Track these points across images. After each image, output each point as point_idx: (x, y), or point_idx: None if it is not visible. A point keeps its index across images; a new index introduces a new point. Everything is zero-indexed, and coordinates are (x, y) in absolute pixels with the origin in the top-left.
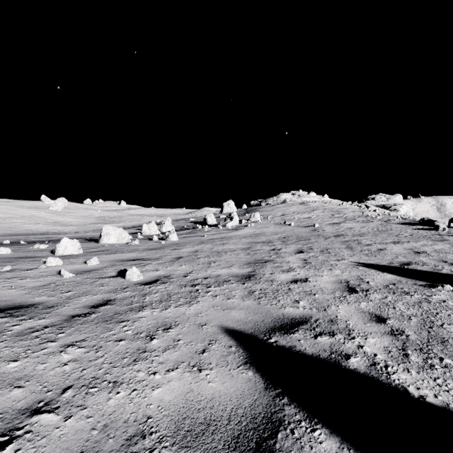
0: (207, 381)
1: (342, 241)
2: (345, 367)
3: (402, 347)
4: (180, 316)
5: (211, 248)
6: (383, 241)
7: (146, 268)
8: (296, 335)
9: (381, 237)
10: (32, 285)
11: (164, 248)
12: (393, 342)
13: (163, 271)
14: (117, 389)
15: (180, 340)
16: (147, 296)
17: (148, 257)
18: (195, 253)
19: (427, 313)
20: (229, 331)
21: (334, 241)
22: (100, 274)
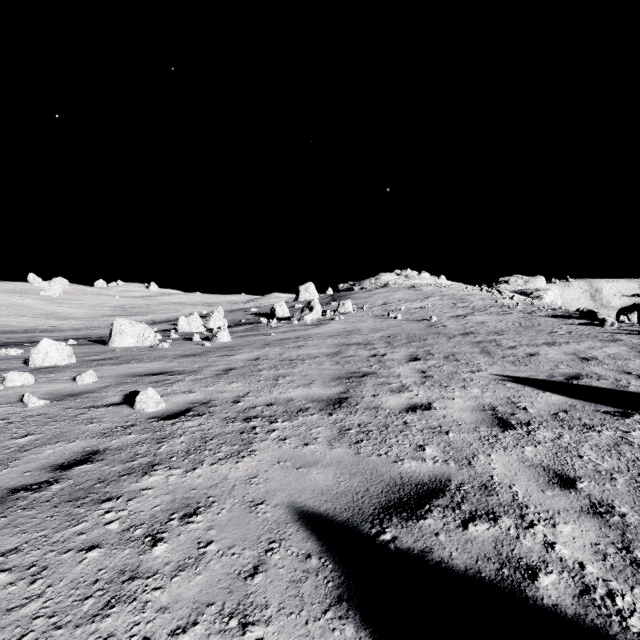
0: None
1: (473, 342)
2: (534, 600)
3: (623, 544)
4: (217, 485)
5: (280, 353)
6: (532, 342)
7: (172, 388)
8: (429, 521)
9: (527, 336)
10: None
11: (208, 353)
12: (604, 531)
13: (201, 393)
14: None
15: (210, 544)
16: (165, 443)
17: (181, 369)
18: (254, 361)
19: (636, 465)
20: (307, 517)
21: (462, 342)
22: (94, 401)
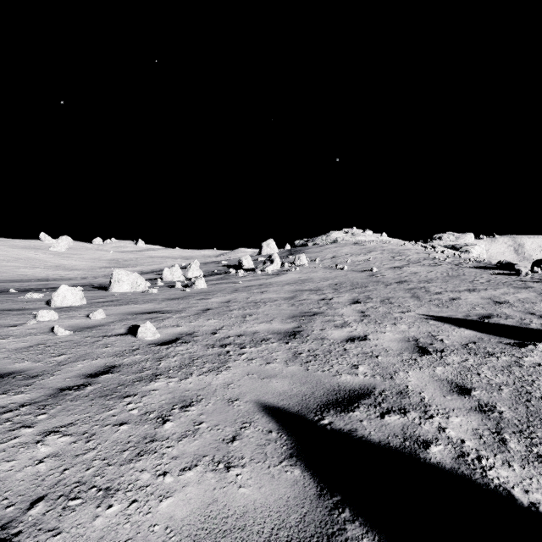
0: (237, 486)
1: (406, 289)
2: (424, 459)
3: (496, 430)
4: (204, 388)
5: (246, 297)
6: (455, 289)
7: (164, 323)
8: (356, 413)
9: (452, 284)
10: (15, 346)
11: (189, 297)
12: (484, 422)
13: (186, 327)
14: (109, 501)
15: (202, 423)
16: (163, 361)
17: (169, 309)
18: (226, 303)
19: (521, 380)
20: (269, 409)
21: (396, 289)
22: (105, 332)
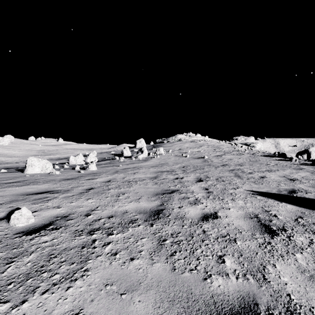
0: None
1: (229, 170)
2: None
3: None
4: None
5: (123, 177)
6: (259, 170)
7: (47, 204)
8: None
9: (256, 166)
10: None
11: (80, 177)
12: None
13: (65, 208)
14: None
15: None
16: (13, 263)
17: (59, 188)
18: (107, 183)
19: None
20: None
21: (223, 170)
22: None
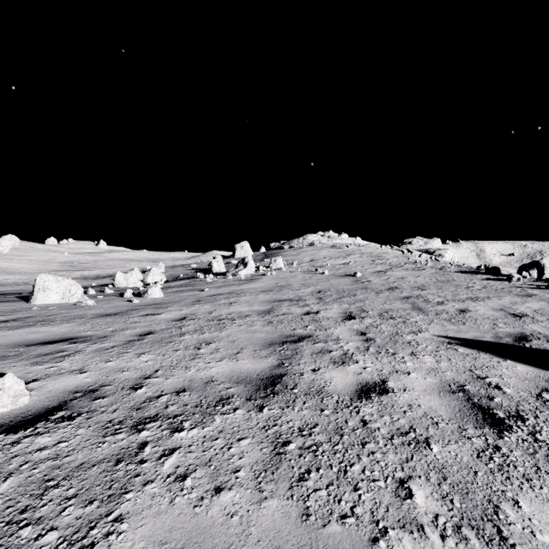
0: None
1: (401, 298)
2: None
3: None
4: None
5: (209, 311)
6: (456, 297)
7: (60, 366)
8: None
9: (449, 291)
10: None
11: (132, 312)
12: None
13: (94, 373)
14: None
15: None
16: None
17: (89, 333)
18: (179, 321)
19: None
20: None
21: (391, 298)
22: None
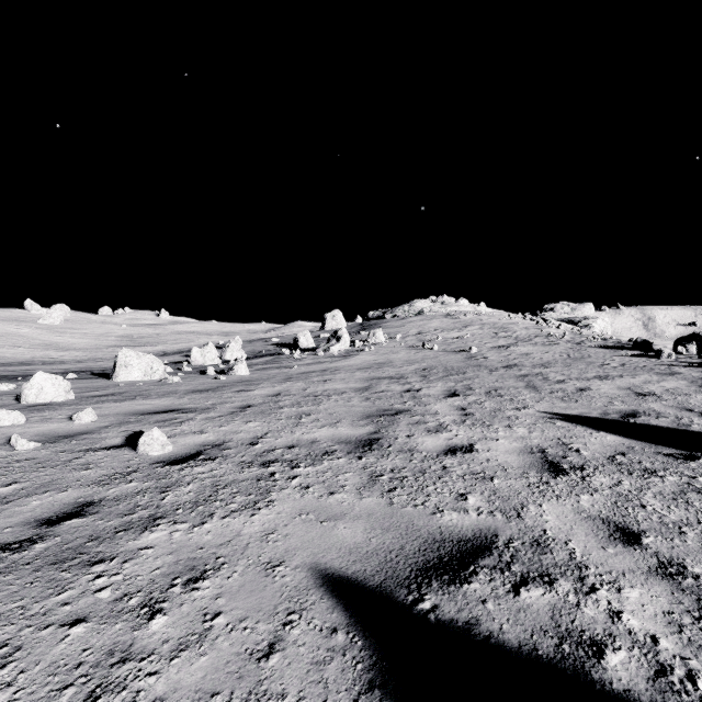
0: None
1: (517, 376)
2: (601, 684)
3: (700, 613)
4: (228, 542)
5: (303, 388)
6: (582, 376)
7: (182, 428)
8: (474, 586)
9: (577, 369)
10: None
11: (223, 388)
12: (677, 597)
13: (214, 434)
14: None
15: (218, 616)
16: (170, 492)
17: (192, 406)
18: (275, 397)
19: None
20: (332, 582)
21: (505, 376)
22: (91, 443)
